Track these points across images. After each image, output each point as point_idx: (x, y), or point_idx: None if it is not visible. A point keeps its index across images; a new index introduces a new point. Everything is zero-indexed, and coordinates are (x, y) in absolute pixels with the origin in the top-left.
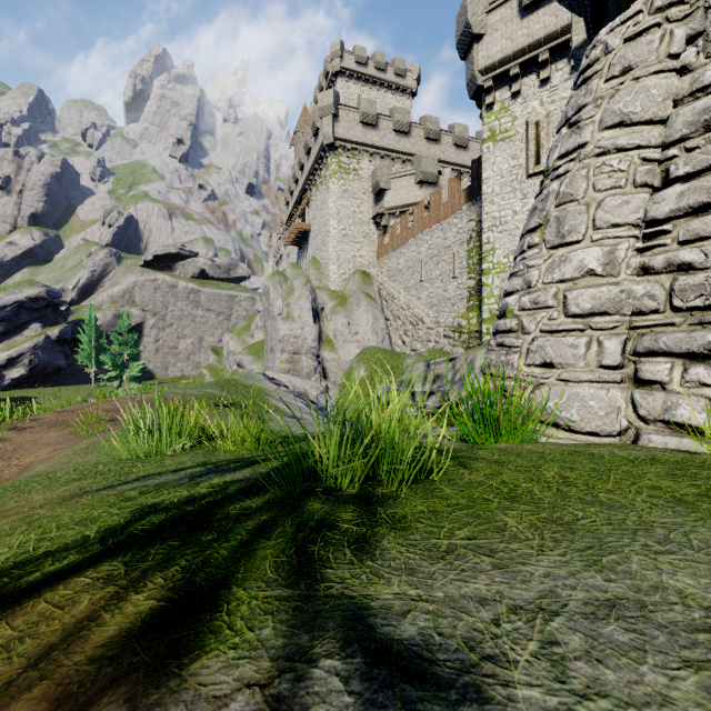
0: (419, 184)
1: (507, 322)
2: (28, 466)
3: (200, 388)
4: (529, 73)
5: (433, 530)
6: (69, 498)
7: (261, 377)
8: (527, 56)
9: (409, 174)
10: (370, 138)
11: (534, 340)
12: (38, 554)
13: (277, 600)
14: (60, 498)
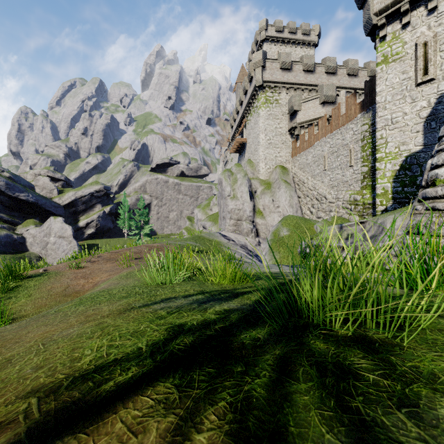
0: (322, 104)
1: (438, 190)
2: (97, 283)
3: (183, 240)
4: (417, 7)
5: None
6: (123, 311)
7: (218, 234)
8: None
9: (314, 98)
10: (286, 78)
11: None
12: (110, 361)
13: None
14: (118, 310)
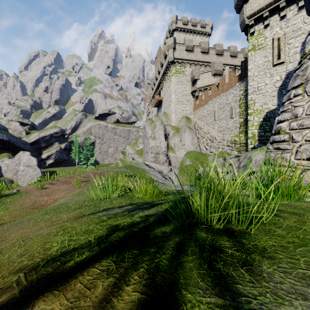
0: (213, 75)
1: (281, 136)
2: (56, 199)
3: (118, 168)
4: (274, 14)
5: (293, 261)
6: (77, 217)
7: (143, 164)
8: (273, 6)
9: (208, 71)
10: (190, 56)
11: (301, 145)
12: (70, 249)
13: (216, 307)
14: (73, 217)
